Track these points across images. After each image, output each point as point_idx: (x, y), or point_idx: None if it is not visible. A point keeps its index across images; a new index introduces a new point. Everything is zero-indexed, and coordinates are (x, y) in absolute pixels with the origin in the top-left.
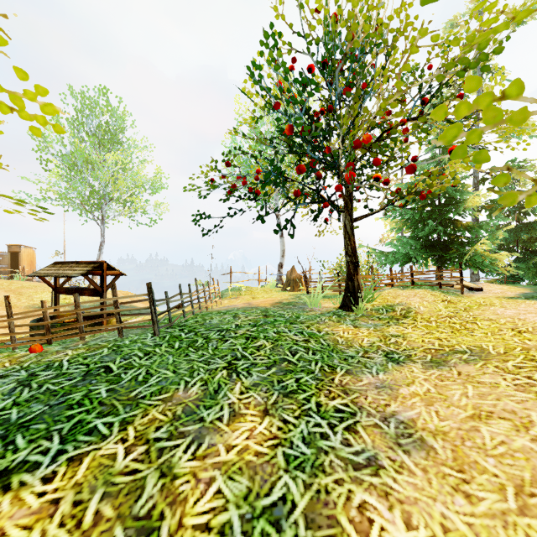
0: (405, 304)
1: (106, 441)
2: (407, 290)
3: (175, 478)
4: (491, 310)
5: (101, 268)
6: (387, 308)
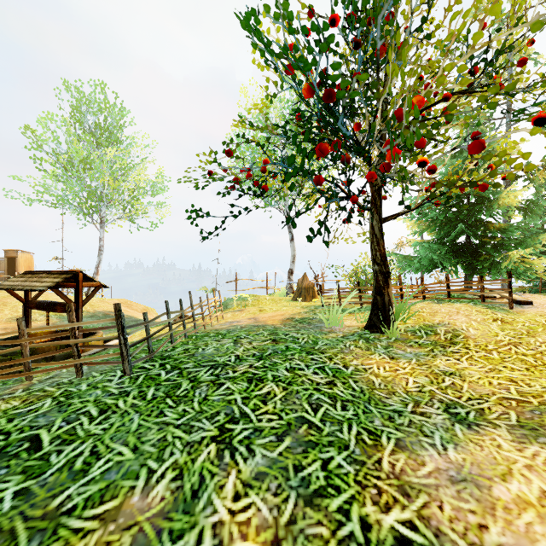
0: (448, 324)
1: None
2: (444, 305)
3: None
4: None
5: (75, 280)
6: (425, 329)
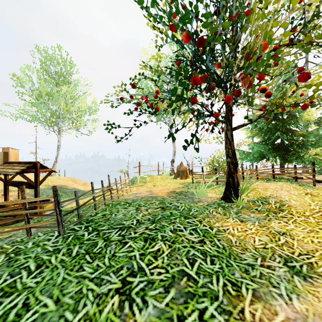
0: (276, 197)
1: None
2: (271, 183)
3: None
4: None
5: (34, 167)
6: (261, 200)
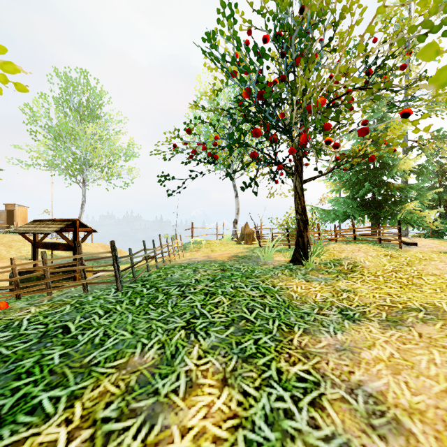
0: (351, 258)
1: (49, 423)
2: (350, 245)
3: None
4: (432, 265)
5: (73, 226)
6: (334, 262)
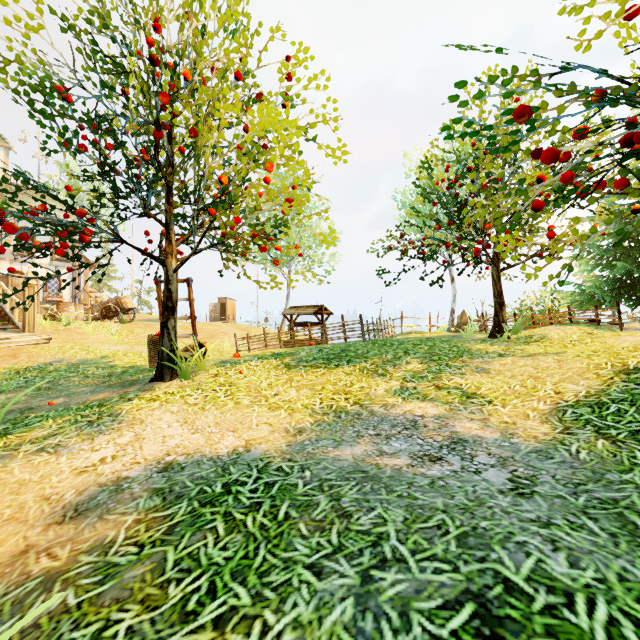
0: (544, 334)
1: (361, 363)
2: (559, 326)
3: (388, 370)
4: (617, 338)
5: (321, 309)
6: (527, 337)
